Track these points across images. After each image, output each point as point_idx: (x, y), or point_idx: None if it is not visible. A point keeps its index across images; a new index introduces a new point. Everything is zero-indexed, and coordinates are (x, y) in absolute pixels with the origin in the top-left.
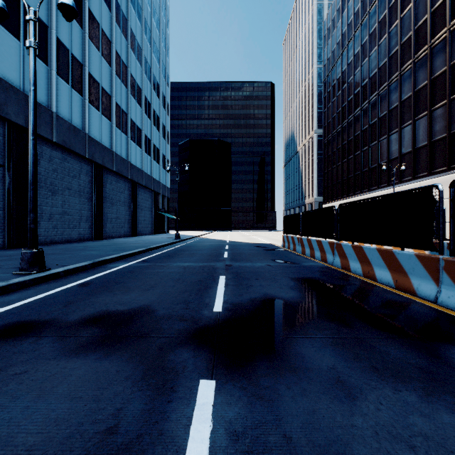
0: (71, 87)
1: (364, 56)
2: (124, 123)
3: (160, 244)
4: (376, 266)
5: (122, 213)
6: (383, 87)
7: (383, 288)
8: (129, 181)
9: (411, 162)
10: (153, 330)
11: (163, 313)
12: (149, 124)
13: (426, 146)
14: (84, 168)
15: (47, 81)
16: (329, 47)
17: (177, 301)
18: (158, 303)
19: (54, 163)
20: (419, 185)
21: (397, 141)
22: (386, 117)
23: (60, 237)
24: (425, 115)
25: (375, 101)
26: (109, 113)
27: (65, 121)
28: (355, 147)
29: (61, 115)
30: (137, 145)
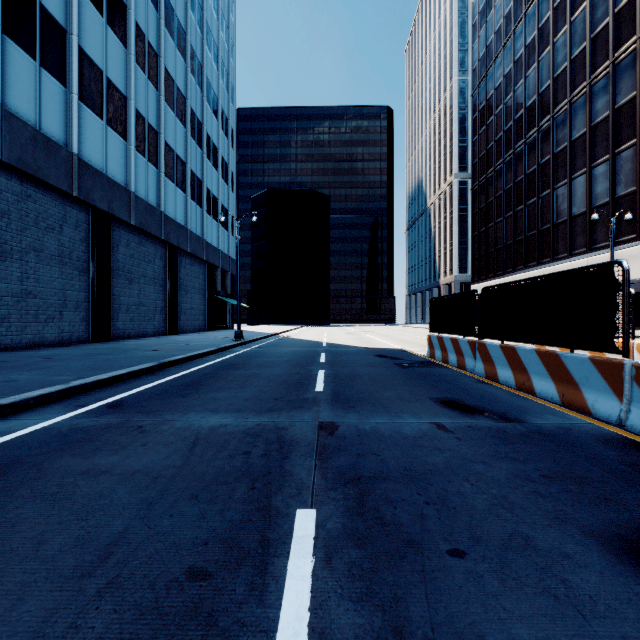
0: (40, 65)
1: (544, 44)
2: (153, 147)
3: (195, 353)
4: None
5: (150, 297)
6: (580, 88)
7: None
8: (162, 245)
9: (635, 209)
10: None
11: None
12: (200, 155)
13: None
14: (71, 215)
15: None
16: (482, 40)
17: None
18: None
19: (1, 201)
20: None
21: (606, 175)
22: (585, 138)
23: (15, 337)
24: None
25: (565, 114)
26: (122, 126)
27: (24, 125)
28: (528, 192)
29: (16, 112)
30: (178, 187)
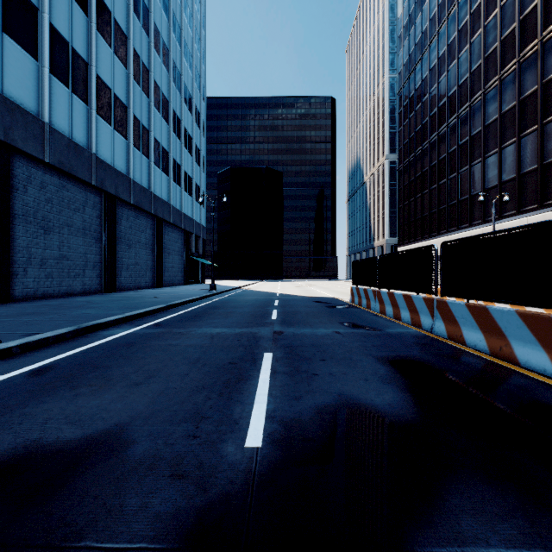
0: (71, 91)
1: (451, 58)
2: (146, 142)
3: (187, 299)
4: (516, 339)
5: (143, 258)
6: (477, 96)
7: (541, 382)
8: (151, 217)
9: (515, 192)
10: (97, 520)
11: (144, 450)
12: (179, 145)
13: (535, 171)
14: (90, 198)
15: (38, 81)
16: (405, 49)
17: (181, 415)
18: (144, 419)
19: (47, 192)
20: (526, 222)
21: (495, 165)
22: (481, 135)
23: (56, 288)
24: (534, 130)
25: (466, 115)
26: (124, 129)
27: (62, 136)
28: (440, 174)
29: (57, 128)
30: (163, 171)
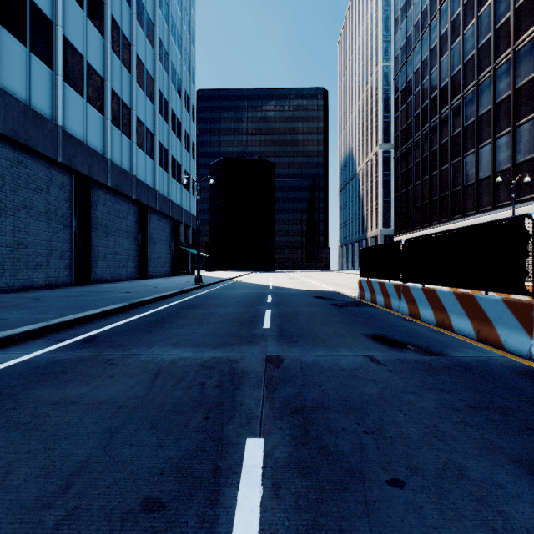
0: (30, 50)
1: (455, 35)
2: (127, 121)
3: (161, 294)
4: None
5: (124, 247)
6: (486, 72)
7: None
8: (134, 203)
9: (532, 173)
10: None
11: None
12: (166, 128)
13: None
14: (56, 178)
15: None
16: (402, 32)
17: None
18: None
19: None
20: None
21: (508, 145)
22: (490, 114)
23: (9, 281)
24: None
25: (473, 94)
26: (100, 103)
27: (16, 101)
28: (442, 159)
29: (9, 91)
30: (147, 155)
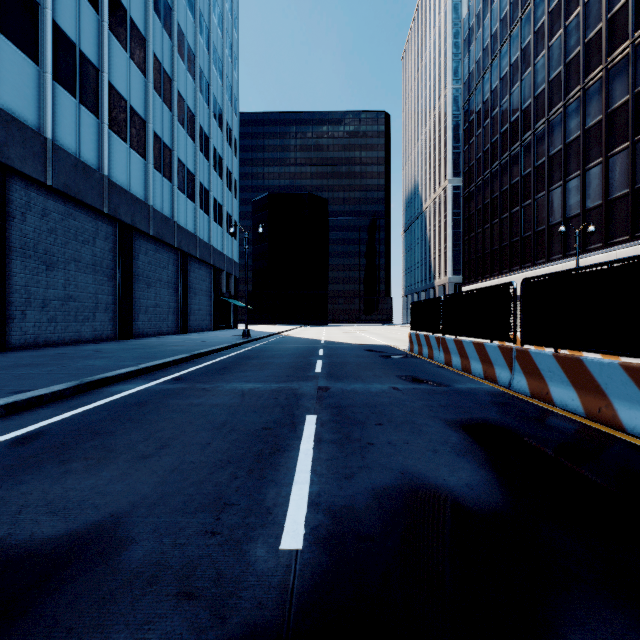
0: (79, 102)
1: (526, 65)
2: (168, 163)
3: (215, 347)
4: (620, 399)
5: (164, 299)
6: (556, 109)
7: None
8: (175, 251)
9: (601, 221)
10: None
11: (145, 554)
12: (207, 167)
13: (626, 196)
14: (102, 229)
15: (38, 90)
16: (472, 55)
17: (197, 501)
18: (149, 507)
19: (50, 220)
20: (615, 256)
21: (578, 189)
22: (561, 155)
23: (60, 335)
24: (625, 148)
25: (544, 131)
26: (142, 147)
27: (68, 155)
28: (512, 201)
29: (62, 145)
30: (188, 197)
